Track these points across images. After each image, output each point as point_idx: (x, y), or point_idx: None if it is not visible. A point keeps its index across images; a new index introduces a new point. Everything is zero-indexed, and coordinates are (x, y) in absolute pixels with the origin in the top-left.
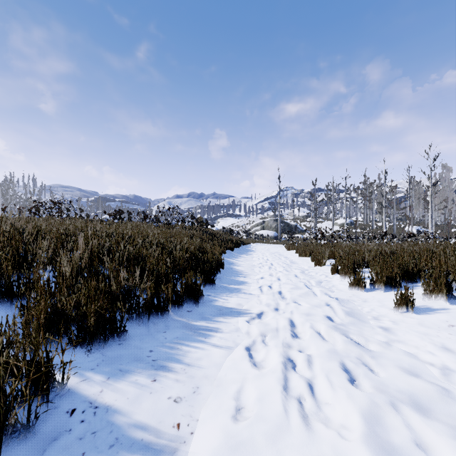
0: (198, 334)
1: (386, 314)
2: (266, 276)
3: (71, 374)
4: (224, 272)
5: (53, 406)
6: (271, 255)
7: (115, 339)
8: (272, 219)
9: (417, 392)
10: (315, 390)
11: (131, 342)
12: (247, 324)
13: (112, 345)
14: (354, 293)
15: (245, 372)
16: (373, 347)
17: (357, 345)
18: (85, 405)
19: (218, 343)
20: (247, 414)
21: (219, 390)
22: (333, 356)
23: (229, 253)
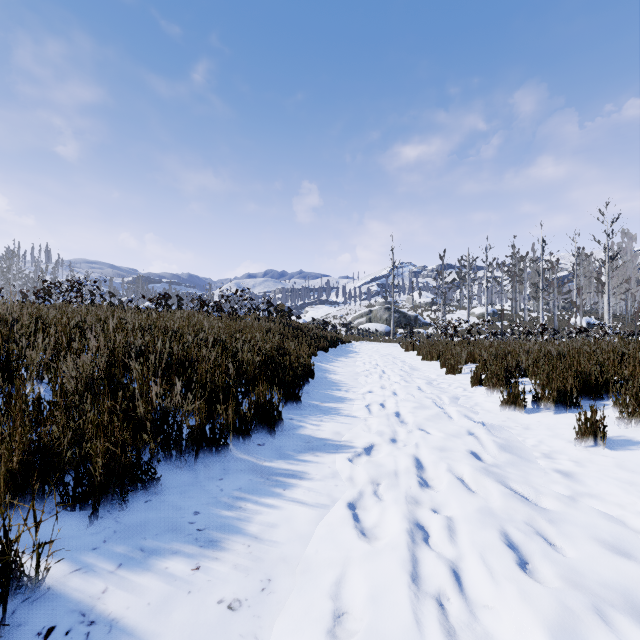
0: (273, 483)
1: (563, 449)
2: (375, 389)
3: (57, 559)
4: (315, 383)
5: (16, 622)
6: (381, 358)
7: (141, 493)
8: (382, 307)
9: (639, 590)
10: (466, 586)
11: (166, 497)
12: (350, 466)
13: (135, 504)
14: (509, 415)
15: (348, 550)
16: (551, 505)
17: (525, 503)
18: (72, 620)
19: (304, 499)
20: (353, 634)
21: (304, 584)
22: (489, 522)
23: (322, 355)
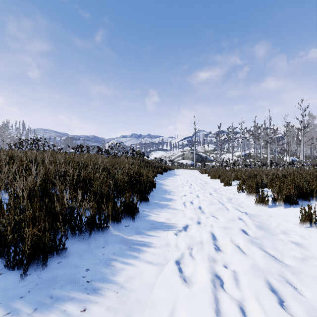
0: (133, 249)
1: (293, 229)
2: (187, 194)
3: None
4: (156, 191)
5: None
6: (190, 177)
7: (56, 257)
8: (189, 152)
9: None
10: None
11: (70, 259)
12: (176, 238)
13: (51, 265)
14: (259, 208)
15: (176, 295)
16: (293, 264)
17: (278, 263)
18: None
19: (150, 260)
20: None
21: None
22: (259, 276)
23: (160, 176)
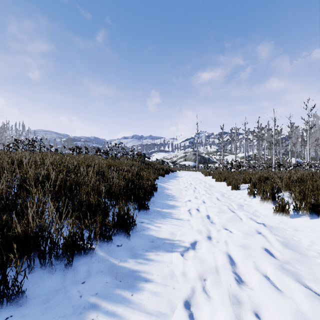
0: (124, 286)
1: None
2: (192, 199)
3: None
4: (157, 196)
5: None
6: (193, 180)
7: (7, 306)
8: (192, 153)
9: None
10: None
11: (28, 310)
12: (183, 265)
13: None
14: (280, 219)
15: None
16: None
17: None
18: None
19: (148, 306)
20: None
21: None
22: None
23: (161, 178)
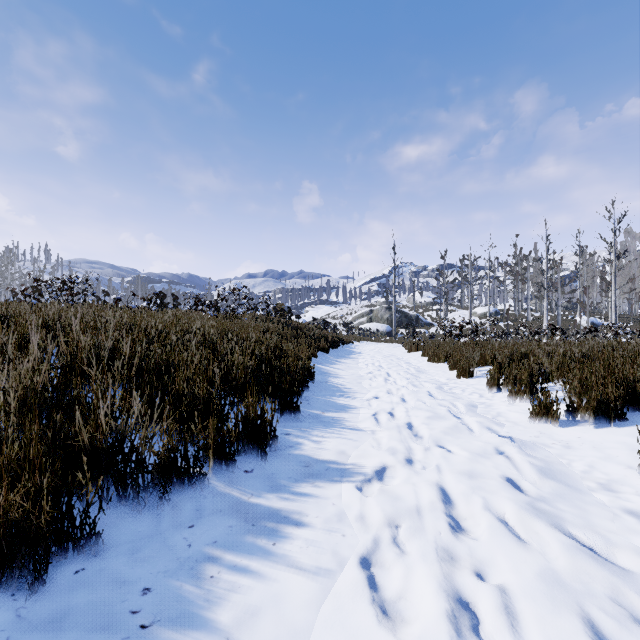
0: (260, 532)
1: (624, 478)
2: (382, 394)
3: None
4: (315, 388)
5: None
6: (385, 359)
7: (73, 555)
8: (383, 306)
9: None
10: None
11: (107, 562)
12: (359, 502)
13: (58, 578)
14: (540, 428)
15: None
16: None
17: (607, 570)
18: None
19: (301, 560)
20: None
21: None
22: (569, 610)
23: (323, 356)
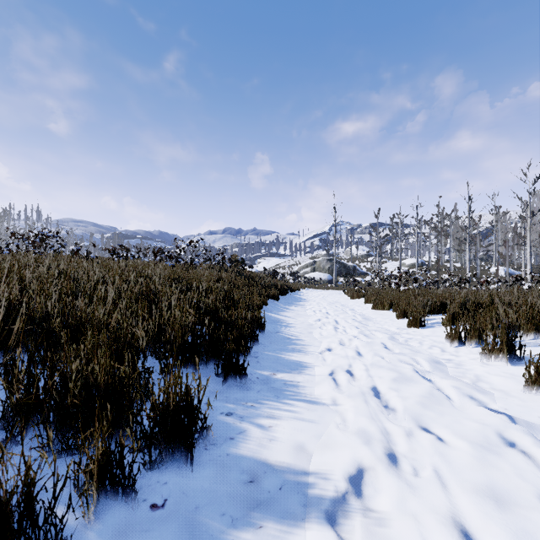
0: None
1: None
2: (336, 348)
3: None
4: (265, 340)
5: None
6: (331, 306)
7: None
8: (325, 258)
9: None
10: None
11: None
12: None
13: None
14: None
15: None
16: None
17: None
18: None
19: None
20: None
21: None
22: None
23: (273, 304)
